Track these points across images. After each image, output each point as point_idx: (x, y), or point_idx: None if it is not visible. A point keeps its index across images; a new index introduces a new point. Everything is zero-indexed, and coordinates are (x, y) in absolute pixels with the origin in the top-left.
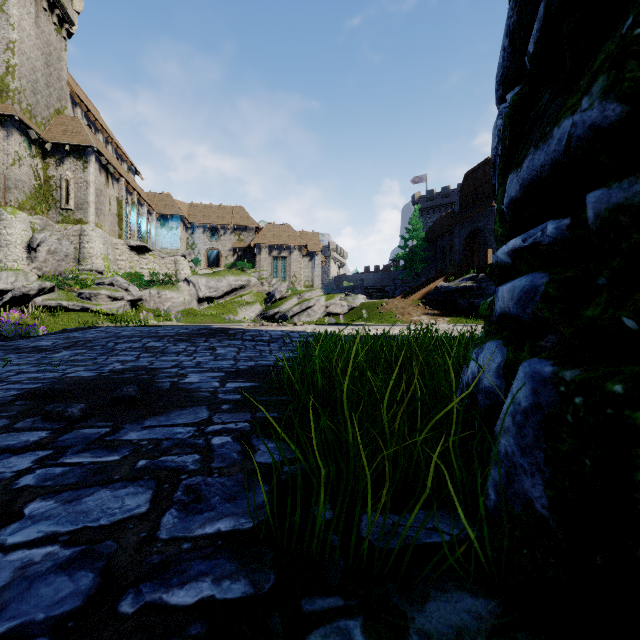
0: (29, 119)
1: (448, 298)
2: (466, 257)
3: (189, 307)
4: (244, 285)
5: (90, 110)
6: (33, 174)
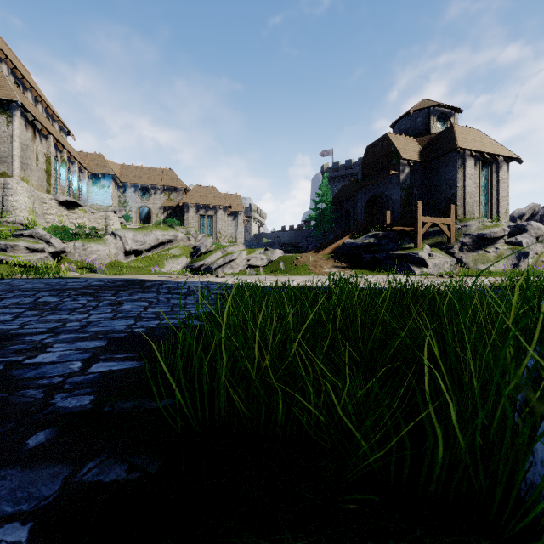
0: None
1: (354, 253)
2: (367, 218)
3: (116, 259)
4: (171, 239)
5: (17, 68)
6: None
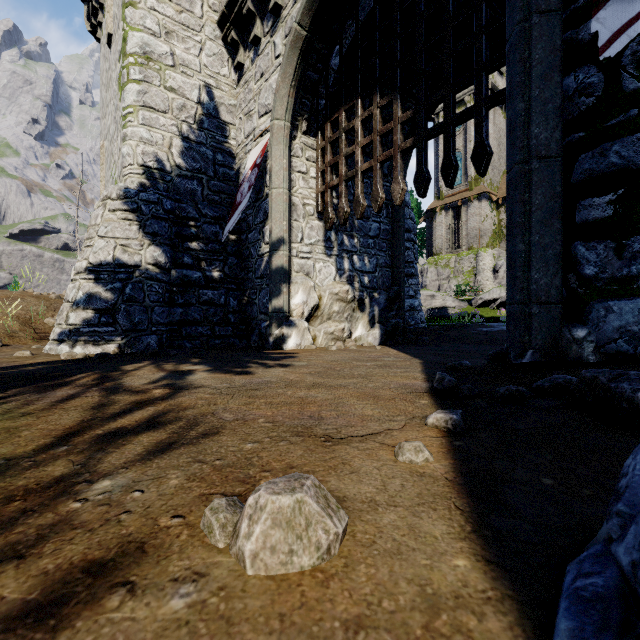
0: (490, 188)
1: None
2: None
3: None
4: None
5: None
6: (492, 222)
